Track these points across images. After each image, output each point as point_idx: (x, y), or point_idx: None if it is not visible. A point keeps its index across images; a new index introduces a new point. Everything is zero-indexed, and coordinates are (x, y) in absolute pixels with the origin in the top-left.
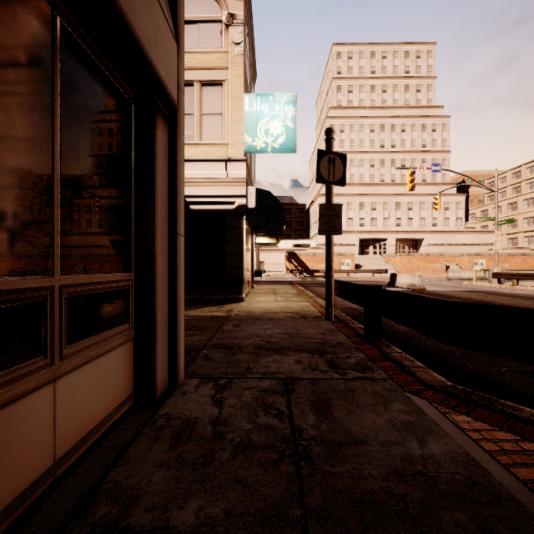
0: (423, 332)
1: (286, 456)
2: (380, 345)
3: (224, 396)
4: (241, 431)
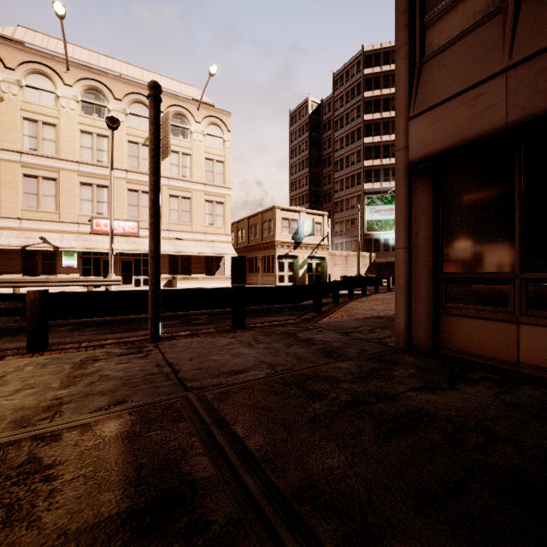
0: (283, 304)
1: (386, 328)
2: (249, 327)
3: (384, 337)
4: (392, 332)
